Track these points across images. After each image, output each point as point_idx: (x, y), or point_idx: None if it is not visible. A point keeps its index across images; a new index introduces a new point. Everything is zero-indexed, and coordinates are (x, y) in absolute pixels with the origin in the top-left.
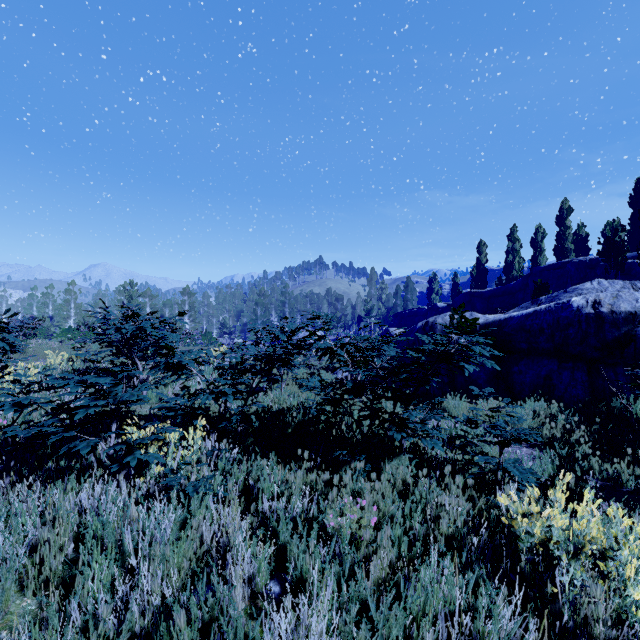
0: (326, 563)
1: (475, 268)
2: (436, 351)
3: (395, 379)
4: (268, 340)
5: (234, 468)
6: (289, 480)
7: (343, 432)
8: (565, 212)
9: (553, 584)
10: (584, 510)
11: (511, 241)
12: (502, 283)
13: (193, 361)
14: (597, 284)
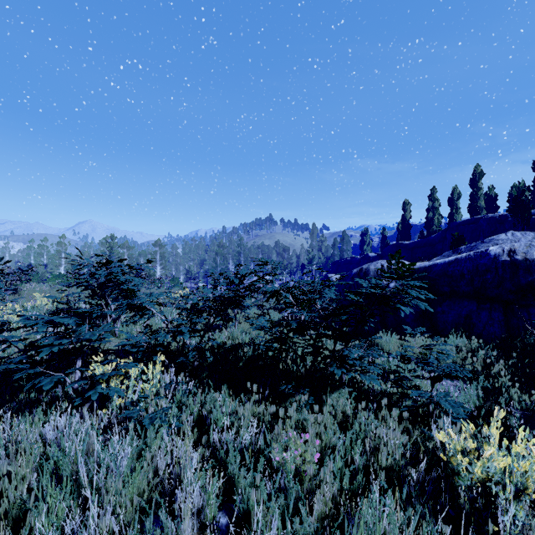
0: (271, 497)
1: (401, 223)
2: (374, 294)
3: (335, 319)
4: (224, 284)
5: (189, 400)
6: (238, 413)
7: (288, 366)
8: (477, 176)
9: (492, 521)
10: (523, 449)
11: (431, 200)
12: (424, 236)
13: (152, 303)
14: (511, 235)
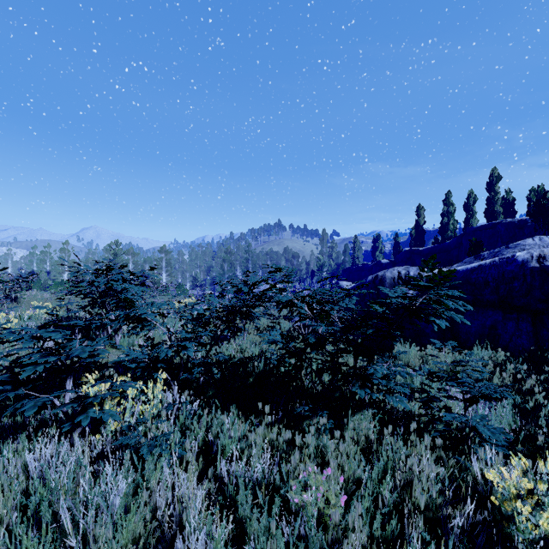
0: (290, 547)
1: (414, 229)
2: (404, 305)
3: (357, 332)
4: (232, 292)
5: (193, 423)
6: (249, 440)
7: (303, 382)
8: (494, 179)
9: None
10: None
11: (446, 205)
12: (438, 242)
13: (153, 314)
14: (539, 240)
